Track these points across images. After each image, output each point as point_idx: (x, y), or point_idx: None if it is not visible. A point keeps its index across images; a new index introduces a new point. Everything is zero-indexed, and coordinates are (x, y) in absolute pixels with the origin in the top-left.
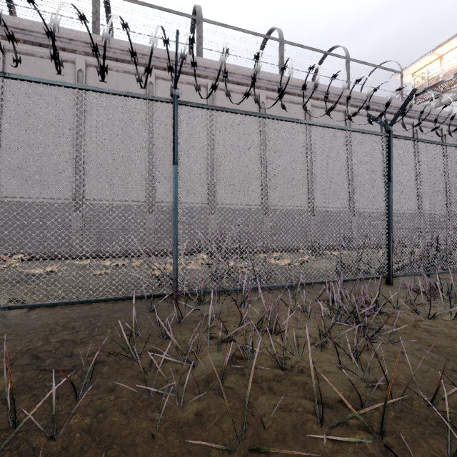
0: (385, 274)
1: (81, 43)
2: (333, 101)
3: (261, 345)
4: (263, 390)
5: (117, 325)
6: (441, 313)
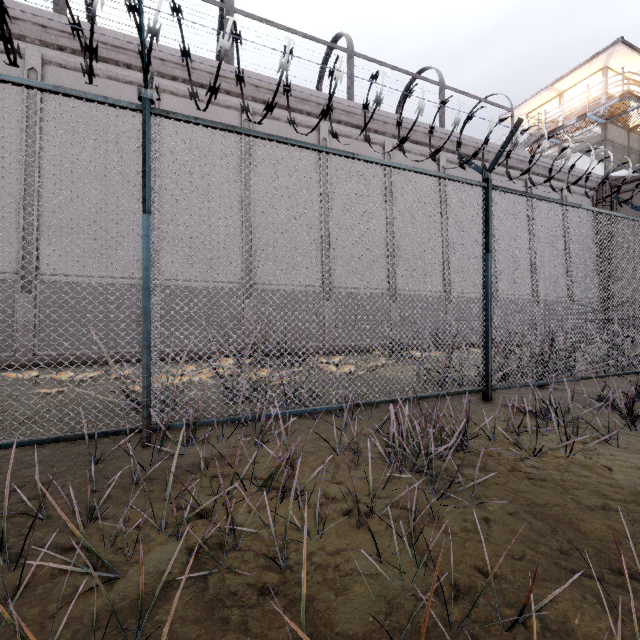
0: (482, 386)
1: (34, 25)
2: (422, 142)
3: (260, 522)
4: (228, 625)
5: (17, 492)
6: (552, 447)
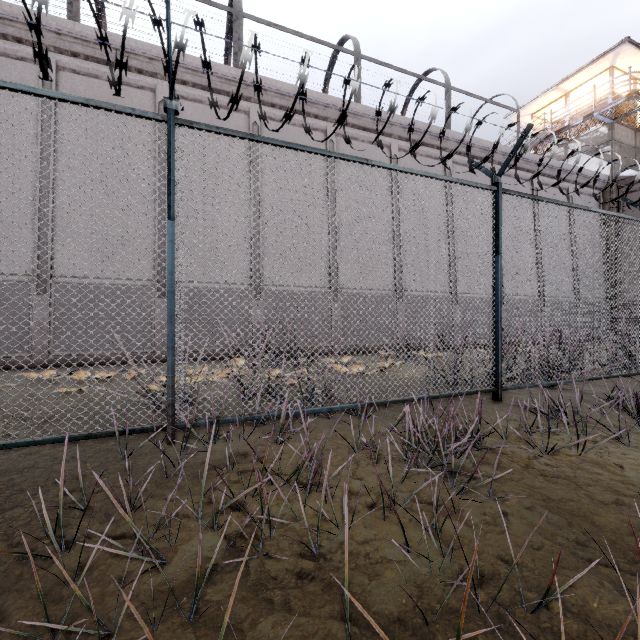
0: (492, 386)
1: (49, 32)
2: (428, 143)
3: (290, 514)
4: (273, 605)
5: (56, 485)
6: (564, 446)
